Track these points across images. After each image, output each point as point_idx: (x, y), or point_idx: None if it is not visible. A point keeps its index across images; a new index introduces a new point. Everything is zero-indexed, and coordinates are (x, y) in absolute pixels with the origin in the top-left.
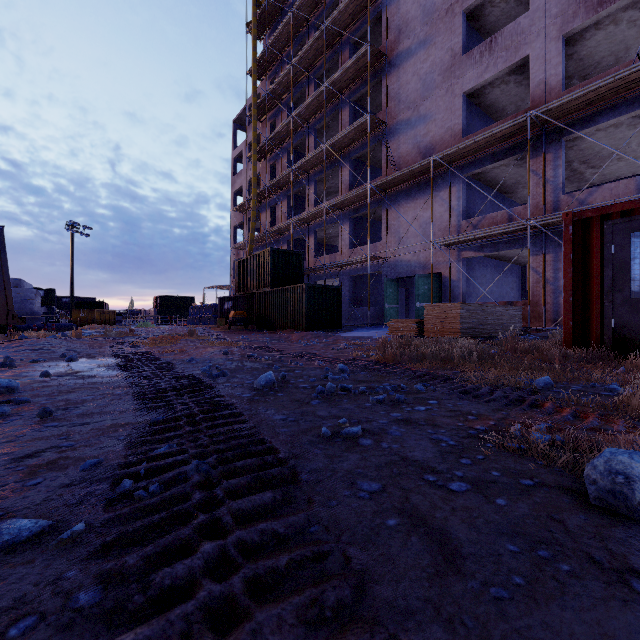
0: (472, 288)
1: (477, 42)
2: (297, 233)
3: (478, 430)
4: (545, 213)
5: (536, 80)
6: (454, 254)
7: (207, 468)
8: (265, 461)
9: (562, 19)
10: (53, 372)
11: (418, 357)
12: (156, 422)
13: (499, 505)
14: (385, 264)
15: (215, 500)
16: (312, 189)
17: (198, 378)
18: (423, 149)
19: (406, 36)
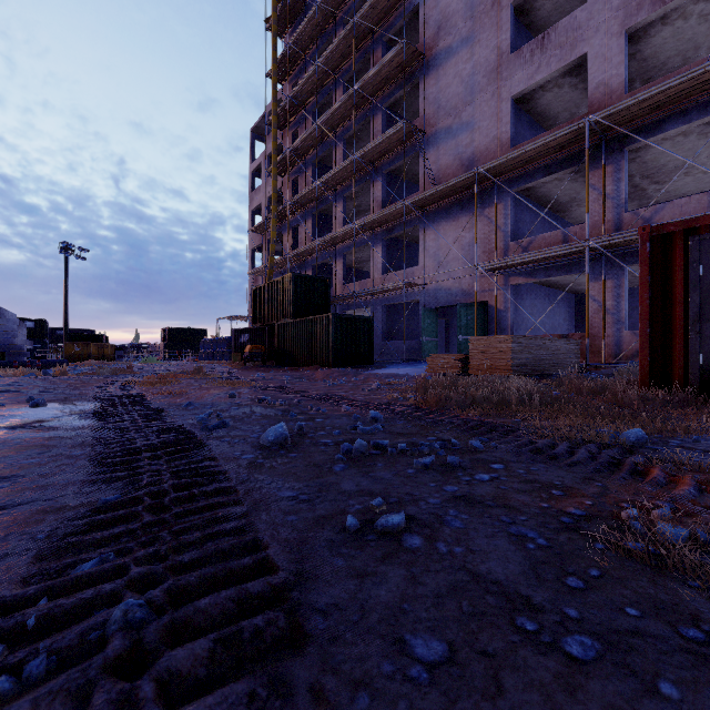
0: (521, 319)
1: (526, 40)
2: (323, 257)
3: (574, 516)
4: (605, 233)
5: (595, 82)
6: (501, 280)
7: (144, 615)
8: (250, 592)
9: (625, 12)
10: (6, 422)
11: (467, 401)
12: (103, 507)
13: (670, 700)
14: (422, 292)
15: (134, 707)
16: (340, 207)
17: (189, 431)
18: (466, 161)
19: (446, 33)
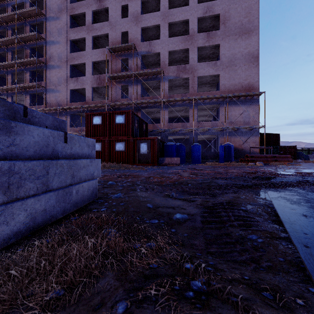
0: None
1: (77, 72)
2: None
3: None
4: None
5: (87, 95)
6: None
7: None
8: None
9: (92, 83)
10: None
11: None
12: None
13: None
14: None
15: None
16: (10, 99)
17: None
18: (58, 101)
19: (52, 60)
